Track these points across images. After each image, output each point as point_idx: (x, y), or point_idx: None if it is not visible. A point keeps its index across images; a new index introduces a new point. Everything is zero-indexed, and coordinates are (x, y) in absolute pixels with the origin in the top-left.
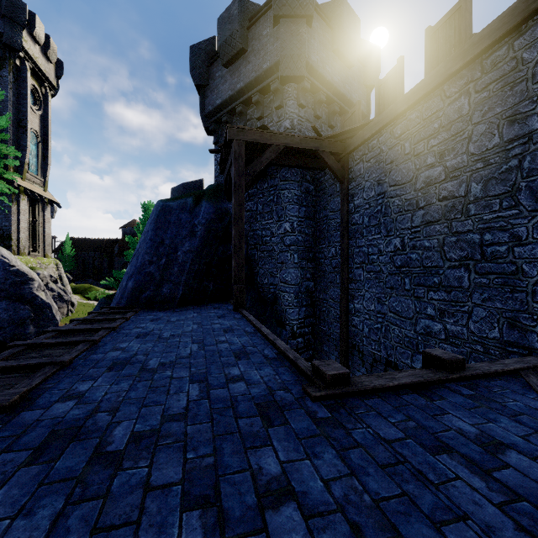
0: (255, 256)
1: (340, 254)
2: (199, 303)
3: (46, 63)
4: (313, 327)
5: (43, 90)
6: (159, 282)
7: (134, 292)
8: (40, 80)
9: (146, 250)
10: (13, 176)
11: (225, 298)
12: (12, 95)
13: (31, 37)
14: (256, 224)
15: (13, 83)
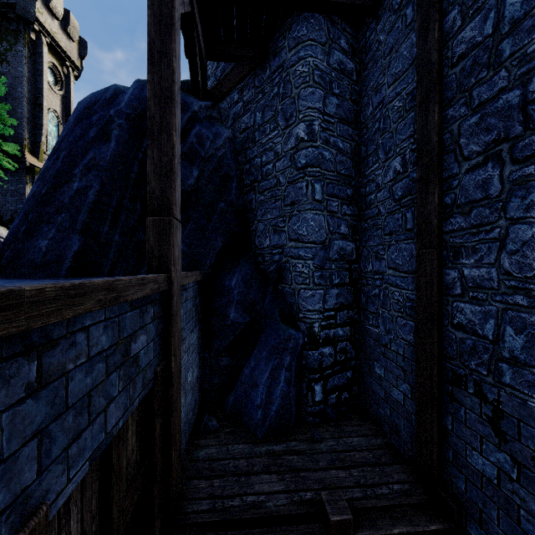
0: (251, 204)
1: (417, 156)
2: (129, 274)
3: (67, 41)
4: (353, 327)
5: (65, 70)
6: (34, 225)
7: (2, 249)
8: (62, 59)
9: (38, 177)
10: (26, 156)
11: (189, 268)
12: (27, 71)
13: (48, 10)
14: (254, 147)
15: (29, 59)
